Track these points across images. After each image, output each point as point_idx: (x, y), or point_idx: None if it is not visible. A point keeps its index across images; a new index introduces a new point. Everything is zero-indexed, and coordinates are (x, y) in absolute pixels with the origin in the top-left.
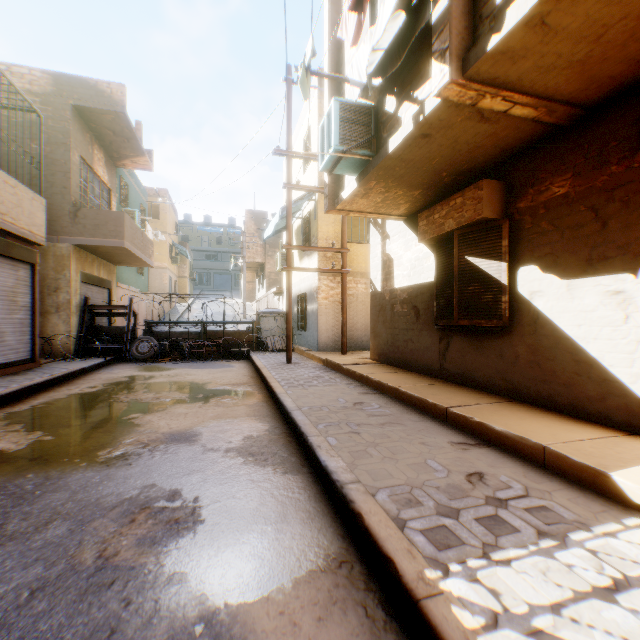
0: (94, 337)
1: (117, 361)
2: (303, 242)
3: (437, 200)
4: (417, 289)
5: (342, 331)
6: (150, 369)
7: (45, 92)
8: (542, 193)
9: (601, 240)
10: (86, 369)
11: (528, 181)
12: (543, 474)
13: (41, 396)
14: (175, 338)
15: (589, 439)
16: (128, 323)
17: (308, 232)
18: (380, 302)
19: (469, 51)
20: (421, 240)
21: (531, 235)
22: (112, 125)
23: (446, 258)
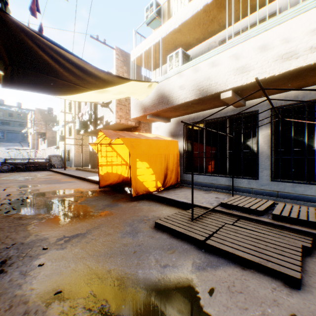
0: None
1: None
2: (69, 134)
3: None
4: None
5: (82, 161)
6: (15, 173)
7: None
8: None
9: None
10: None
11: None
12: None
13: None
14: (21, 164)
15: None
16: None
17: (71, 131)
18: (91, 154)
19: (96, 126)
20: None
21: None
22: None
23: None
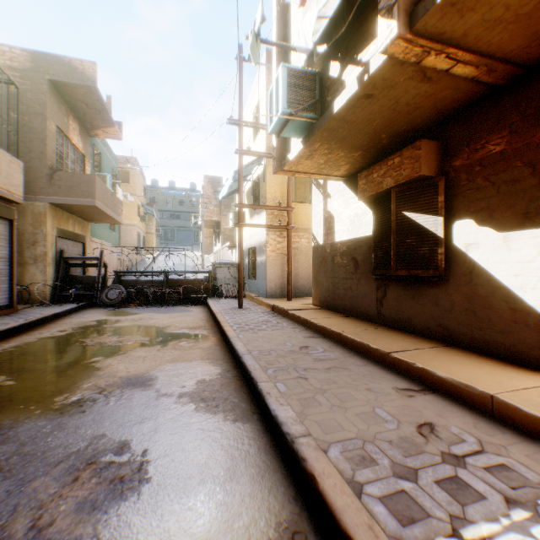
0: (69, 285)
1: (89, 306)
2: (253, 202)
3: (375, 161)
4: (356, 242)
5: (288, 280)
6: (117, 314)
7: (24, 68)
8: (478, 151)
9: (539, 194)
10: (59, 314)
11: (463, 140)
12: (493, 424)
13: (13, 340)
14: (140, 286)
15: (533, 387)
16: (99, 273)
17: (258, 193)
18: (322, 254)
19: (416, 7)
20: (360, 198)
21: (466, 191)
22: (85, 98)
23: (383, 214)
